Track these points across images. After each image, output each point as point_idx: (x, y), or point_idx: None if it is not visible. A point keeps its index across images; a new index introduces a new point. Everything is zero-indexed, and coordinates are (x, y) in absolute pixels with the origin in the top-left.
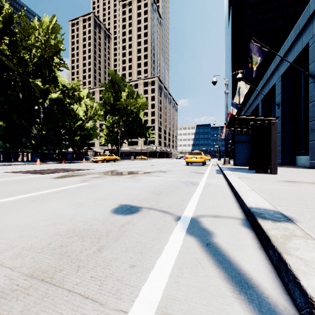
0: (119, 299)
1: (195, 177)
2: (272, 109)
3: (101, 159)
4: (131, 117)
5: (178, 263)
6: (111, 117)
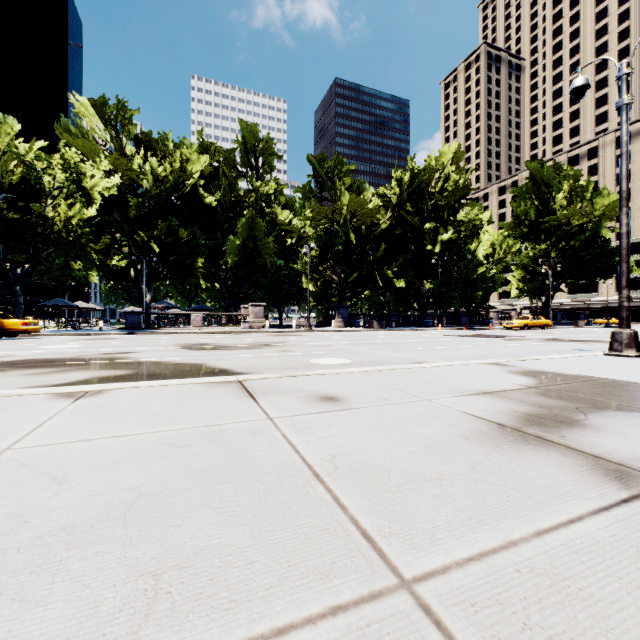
0: None
1: None
2: None
3: (520, 325)
4: (577, 241)
5: None
6: (532, 248)
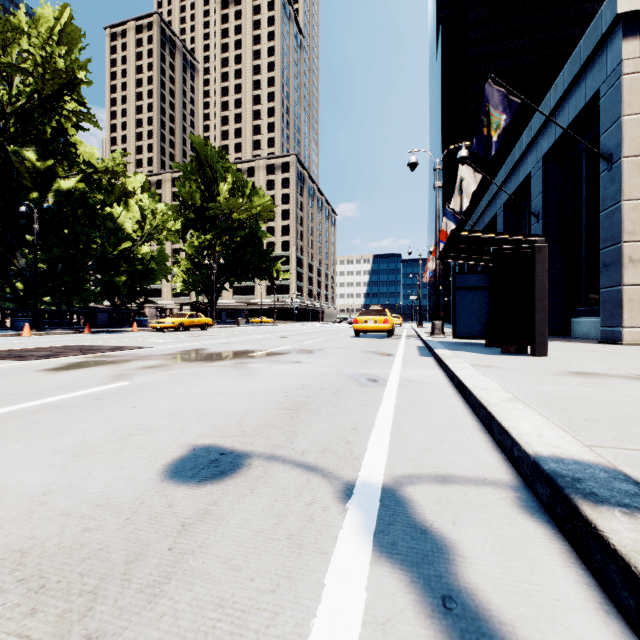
0: None
1: (376, 364)
2: (524, 225)
3: (174, 325)
4: (239, 237)
5: None
6: (198, 236)
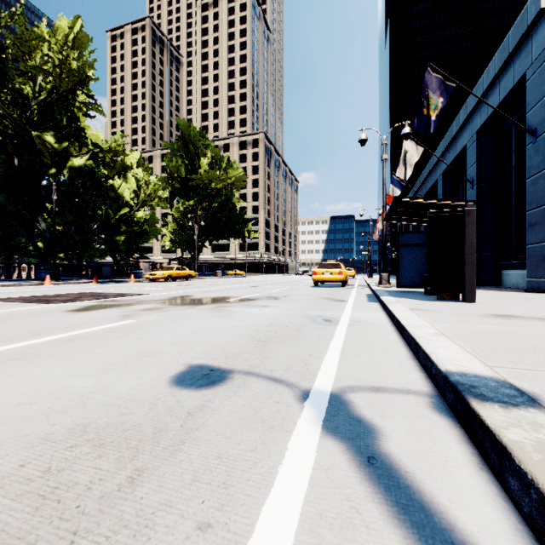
0: None
1: (330, 308)
2: (461, 190)
3: (164, 276)
4: (217, 203)
5: (309, 513)
6: (183, 202)
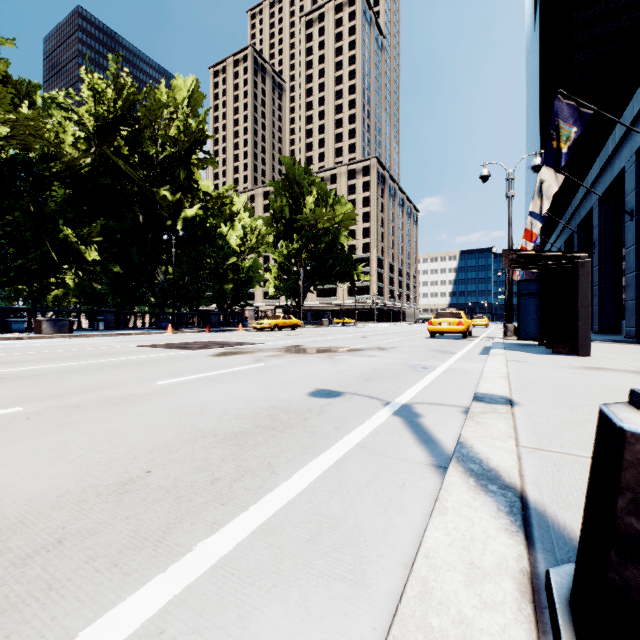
0: (328, 440)
1: (434, 359)
2: (624, 219)
3: (270, 325)
4: (323, 244)
5: (377, 429)
6: (287, 246)
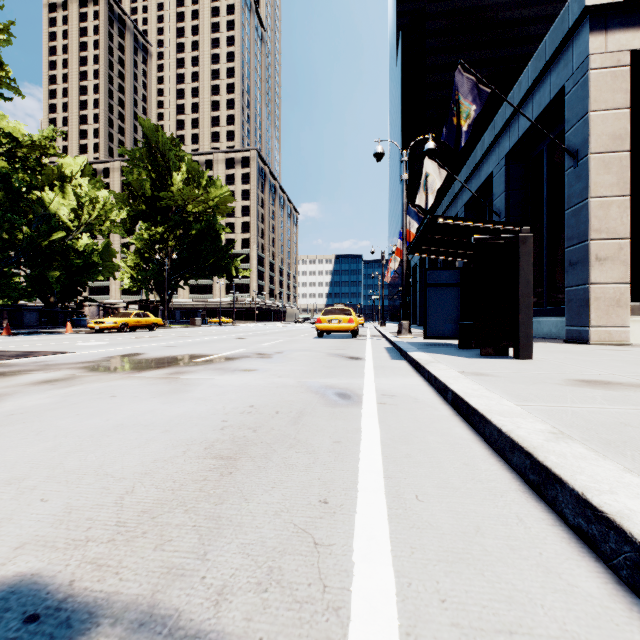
0: None
1: (344, 371)
2: None
3: (116, 325)
4: (194, 231)
5: None
6: (148, 228)
